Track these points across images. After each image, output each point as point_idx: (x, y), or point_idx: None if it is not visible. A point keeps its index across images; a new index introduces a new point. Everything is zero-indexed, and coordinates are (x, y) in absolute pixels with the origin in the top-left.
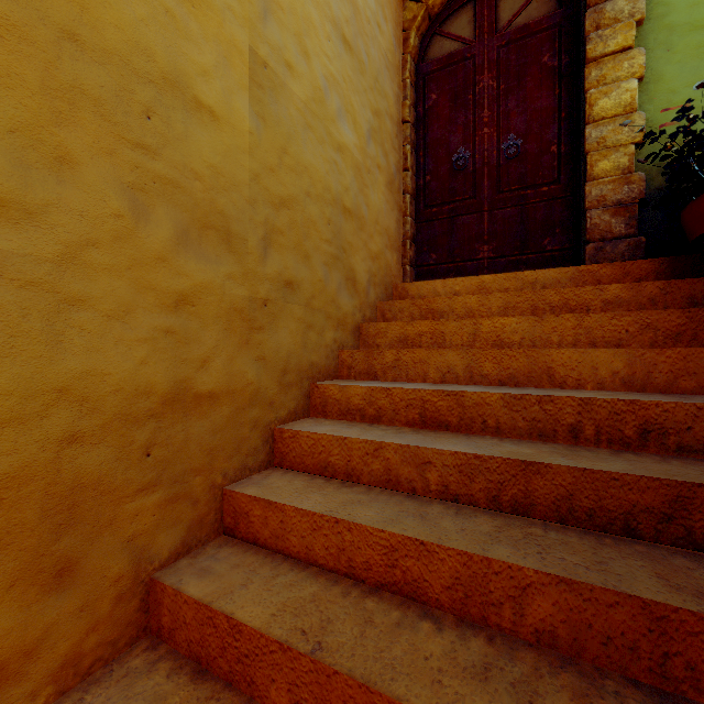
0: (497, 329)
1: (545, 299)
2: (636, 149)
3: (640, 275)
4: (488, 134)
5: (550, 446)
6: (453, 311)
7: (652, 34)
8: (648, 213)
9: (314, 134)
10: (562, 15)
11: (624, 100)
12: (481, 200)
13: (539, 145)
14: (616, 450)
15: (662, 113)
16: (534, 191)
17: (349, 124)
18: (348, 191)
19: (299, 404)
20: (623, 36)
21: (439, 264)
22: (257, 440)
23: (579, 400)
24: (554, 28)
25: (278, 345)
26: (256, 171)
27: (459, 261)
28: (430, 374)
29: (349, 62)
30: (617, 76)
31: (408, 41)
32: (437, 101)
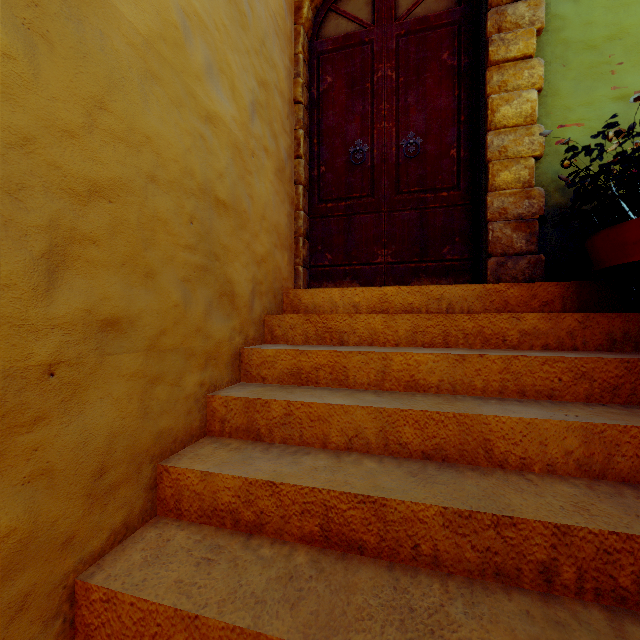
0: (411, 367)
1: (457, 325)
2: (559, 163)
3: (547, 298)
4: (387, 129)
5: (519, 604)
6: (355, 332)
7: (550, 47)
8: (546, 230)
9: (163, 90)
10: (462, 13)
11: (525, 110)
12: (379, 199)
13: (439, 147)
14: (609, 609)
15: (559, 129)
16: (433, 196)
17: (224, 89)
18: (222, 178)
19: (134, 507)
20: (524, 43)
21: (335, 265)
22: (29, 629)
23: (553, 528)
24: (454, 25)
25: (86, 433)
26: (26, 130)
27: (356, 263)
28: (332, 437)
29: (224, 5)
30: (518, 84)
31: (301, 10)
32: (332, 85)
